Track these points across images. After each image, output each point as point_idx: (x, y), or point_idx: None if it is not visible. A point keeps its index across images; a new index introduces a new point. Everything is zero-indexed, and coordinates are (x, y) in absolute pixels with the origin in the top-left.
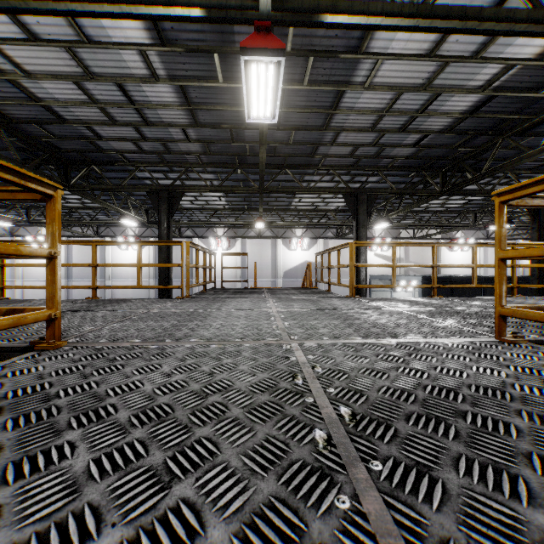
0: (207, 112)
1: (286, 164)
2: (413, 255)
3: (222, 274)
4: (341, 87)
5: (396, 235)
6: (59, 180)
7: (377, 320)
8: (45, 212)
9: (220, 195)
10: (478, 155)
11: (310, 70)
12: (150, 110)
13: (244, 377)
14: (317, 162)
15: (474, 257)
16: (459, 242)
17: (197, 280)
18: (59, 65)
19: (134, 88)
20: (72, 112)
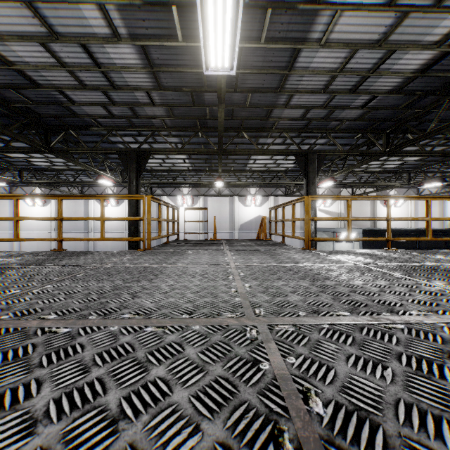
0: (169, 75)
1: (243, 127)
2: (352, 210)
3: (184, 227)
4: (297, 44)
5: (337, 193)
6: (40, 143)
7: (351, 280)
8: (36, 174)
9: (184, 157)
10: (422, 117)
11: (268, 26)
12: (116, 73)
13: (175, 440)
14: (271, 125)
15: (428, 210)
16: (413, 196)
17: (159, 233)
18: (24, 24)
19: (98, 50)
20: (44, 77)
